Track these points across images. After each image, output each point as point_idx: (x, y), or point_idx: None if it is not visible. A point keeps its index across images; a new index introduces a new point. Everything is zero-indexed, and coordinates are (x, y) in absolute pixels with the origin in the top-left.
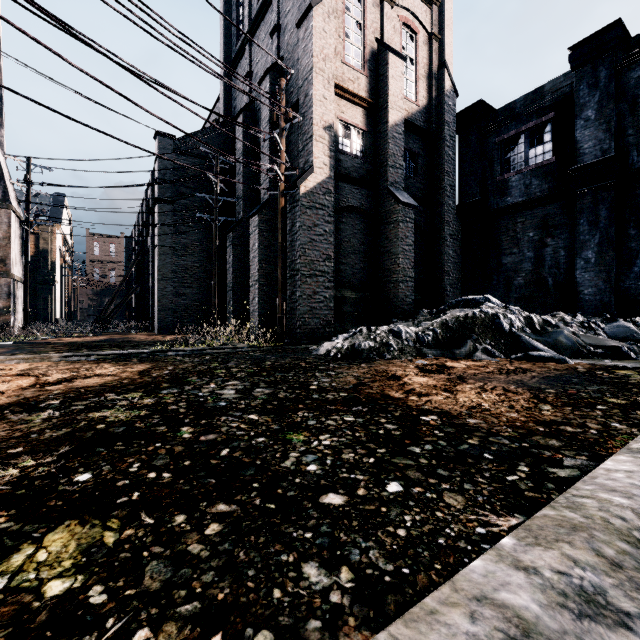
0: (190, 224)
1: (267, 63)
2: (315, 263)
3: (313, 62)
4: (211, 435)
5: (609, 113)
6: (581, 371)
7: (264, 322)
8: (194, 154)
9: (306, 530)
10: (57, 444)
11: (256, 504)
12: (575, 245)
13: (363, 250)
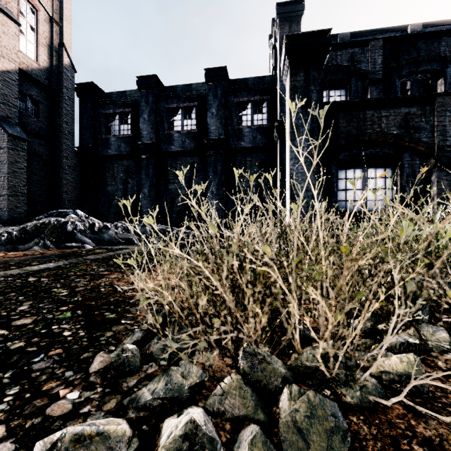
0: None
1: None
2: None
3: None
4: None
5: (153, 120)
6: (76, 252)
7: None
8: None
9: None
10: None
11: None
12: (140, 185)
13: None
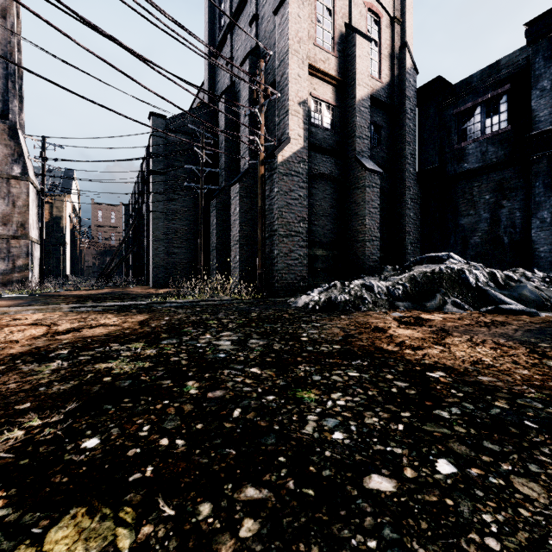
0: (179, 192)
1: (246, 49)
2: (291, 224)
3: (289, 44)
4: (218, 391)
5: None
6: None
7: (244, 277)
8: (182, 131)
9: (366, 535)
10: (64, 399)
11: (290, 488)
12: (531, 206)
13: (333, 213)
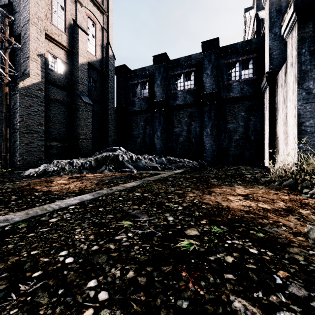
0: None
1: (1, 1)
2: (31, 126)
3: (29, 17)
4: None
5: (163, 84)
6: (132, 174)
7: None
8: None
9: None
10: None
11: None
12: (154, 129)
13: (65, 122)
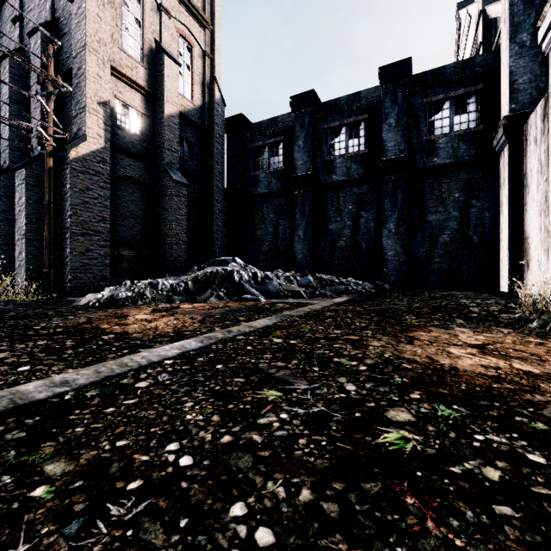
0: None
1: (41, 17)
2: (88, 223)
3: (86, 40)
4: None
5: (309, 146)
6: (258, 305)
7: (34, 277)
8: None
9: None
10: None
11: None
12: (294, 226)
13: (142, 215)
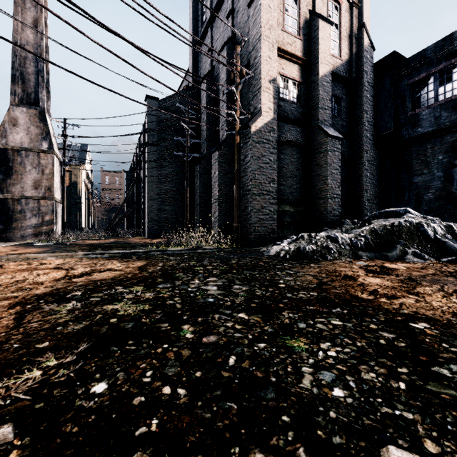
0: (169, 160)
1: (224, 39)
2: (262, 185)
3: (261, 31)
4: (211, 336)
5: None
6: None
7: (222, 230)
8: (172, 110)
9: None
10: (77, 339)
11: None
12: None
13: (298, 174)
